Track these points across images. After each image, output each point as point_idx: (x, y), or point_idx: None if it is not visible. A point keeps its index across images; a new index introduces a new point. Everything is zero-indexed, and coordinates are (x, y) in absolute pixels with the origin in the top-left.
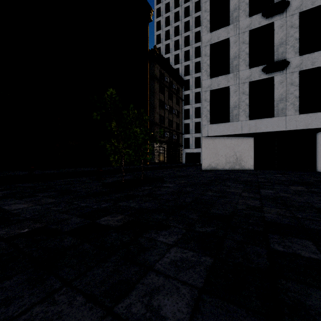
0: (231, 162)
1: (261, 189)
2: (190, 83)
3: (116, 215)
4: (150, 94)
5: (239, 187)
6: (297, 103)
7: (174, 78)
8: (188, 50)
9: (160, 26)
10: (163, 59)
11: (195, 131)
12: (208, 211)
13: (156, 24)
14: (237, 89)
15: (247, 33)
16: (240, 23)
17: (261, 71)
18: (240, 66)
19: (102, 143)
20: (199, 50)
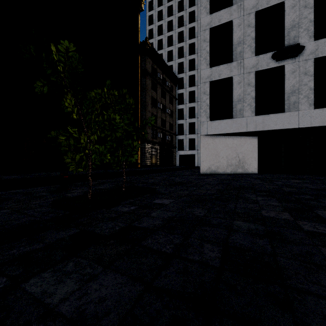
0: (233, 165)
1: (314, 209)
2: (184, 81)
3: None
4: (141, 90)
5: (275, 204)
6: (311, 96)
7: (168, 75)
8: (182, 46)
9: (153, 20)
10: (156, 53)
11: (189, 132)
12: None
13: (148, 18)
14: (242, 79)
15: (253, 14)
16: (245, 3)
17: (270, 59)
18: (245, 54)
19: (53, 133)
20: (193, 47)
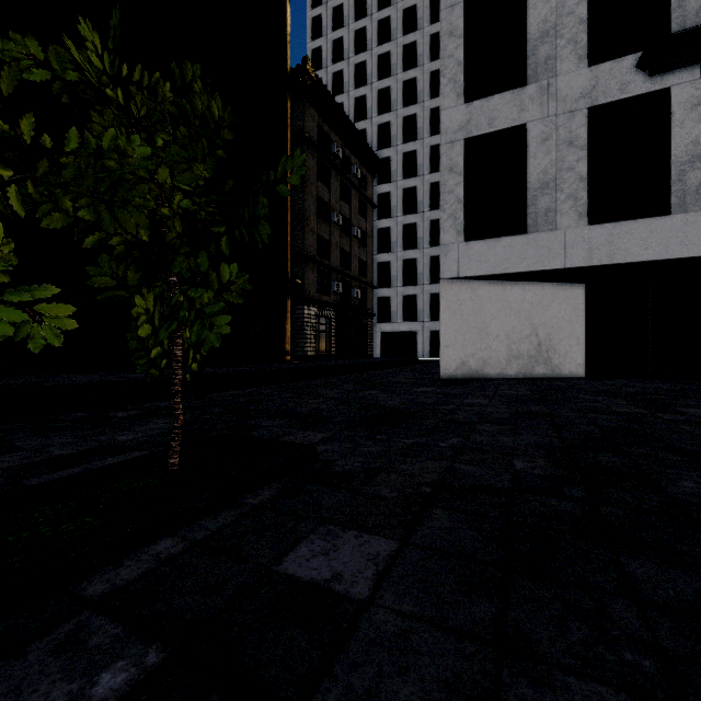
0: (523, 356)
1: None
2: (393, 165)
3: None
4: None
5: None
6: None
7: (355, 150)
8: (388, 87)
9: (321, 28)
10: (328, 96)
11: (404, 281)
12: None
13: (312, 23)
14: (552, 130)
15: None
16: None
17: (628, 72)
18: (560, 62)
19: None
20: (413, 88)
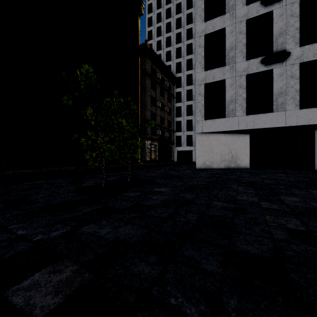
0: (226, 160)
1: (280, 195)
2: (182, 80)
3: (63, 265)
4: (141, 90)
5: (250, 192)
6: (297, 97)
7: (166, 75)
8: (180, 47)
9: (152, 22)
10: (155, 54)
11: (187, 129)
12: (233, 248)
13: (148, 20)
14: (234, 82)
15: (244, 22)
16: (237, 12)
17: (259, 63)
18: (237, 58)
19: (76, 136)
20: (191, 47)
